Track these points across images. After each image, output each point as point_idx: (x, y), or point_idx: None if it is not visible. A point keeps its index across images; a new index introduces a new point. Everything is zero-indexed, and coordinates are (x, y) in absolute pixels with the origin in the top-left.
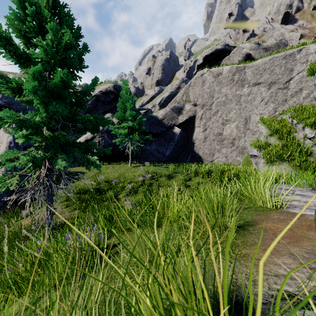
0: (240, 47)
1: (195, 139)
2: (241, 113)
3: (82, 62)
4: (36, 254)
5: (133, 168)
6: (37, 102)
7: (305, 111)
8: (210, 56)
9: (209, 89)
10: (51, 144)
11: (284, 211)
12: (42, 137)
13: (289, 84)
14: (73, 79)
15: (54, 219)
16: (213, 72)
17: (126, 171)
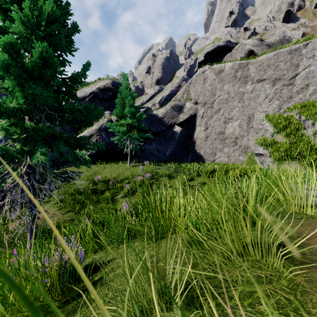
0: (243, 43)
1: (196, 139)
2: (244, 111)
3: (71, 44)
4: None
5: (131, 168)
6: (11, 83)
7: (314, 107)
8: (211, 53)
9: (211, 87)
10: (32, 136)
11: None
12: (21, 128)
13: (294, 80)
14: (63, 66)
15: (35, 225)
16: (215, 69)
17: (125, 170)
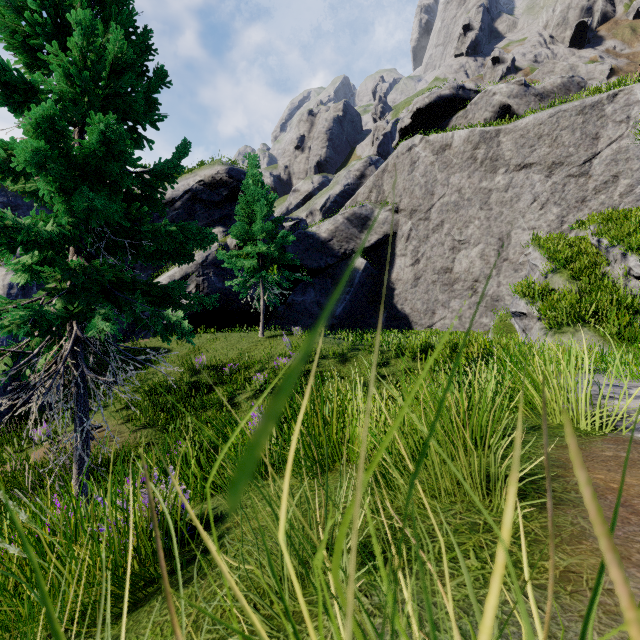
0: (489, 91)
1: (396, 282)
2: (491, 226)
3: (154, 108)
4: (13, 549)
5: (267, 340)
6: (47, 189)
7: (627, 221)
8: (426, 110)
9: (425, 178)
10: (83, 284)
11: (623, 438)
12: (63, 269)
13: (590, 167)
14: (137, 147)
15: (89, 452)
16: (433, 143)
17: (254, 345)
